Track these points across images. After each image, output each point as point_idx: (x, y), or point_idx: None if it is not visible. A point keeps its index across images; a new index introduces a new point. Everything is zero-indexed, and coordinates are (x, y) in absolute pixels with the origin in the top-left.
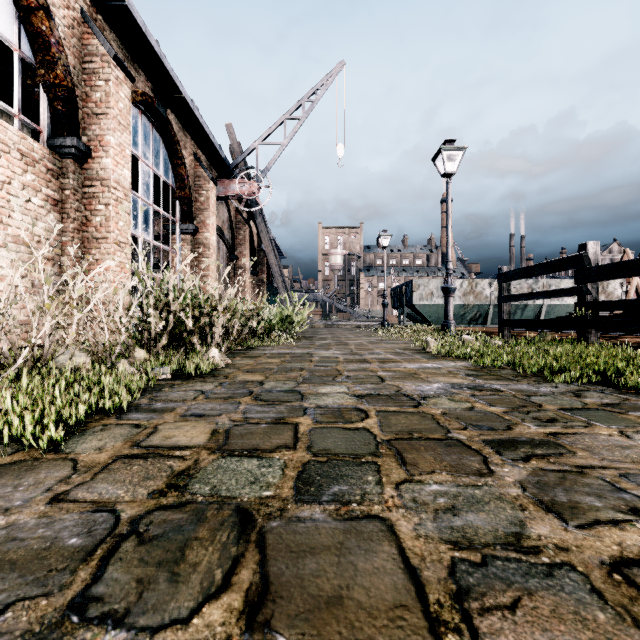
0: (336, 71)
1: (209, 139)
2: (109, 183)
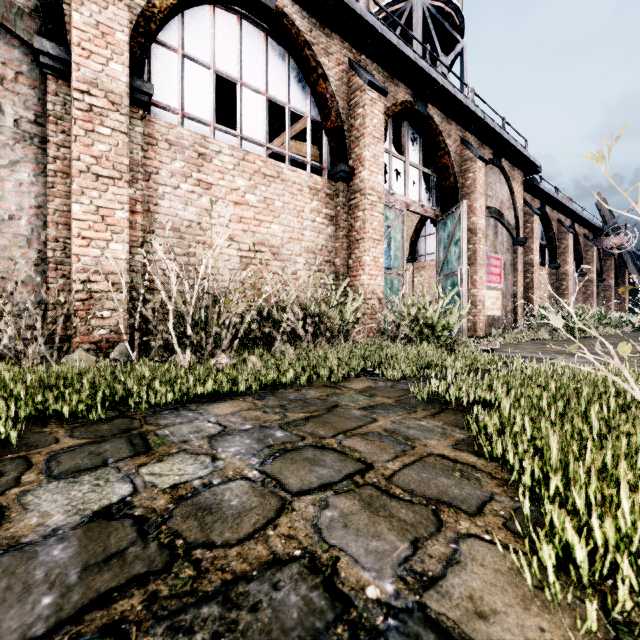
0: None
1: (593, 225)
2: (568, 275)
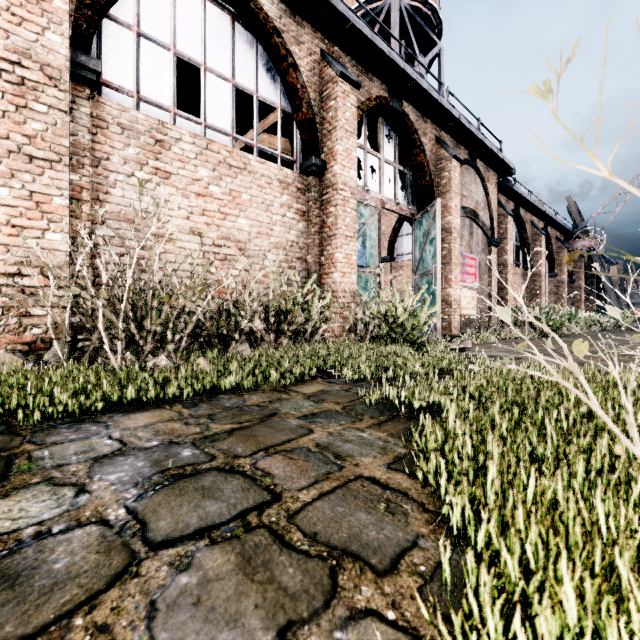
0: None
1: (565, 228)
2: (541, 275)
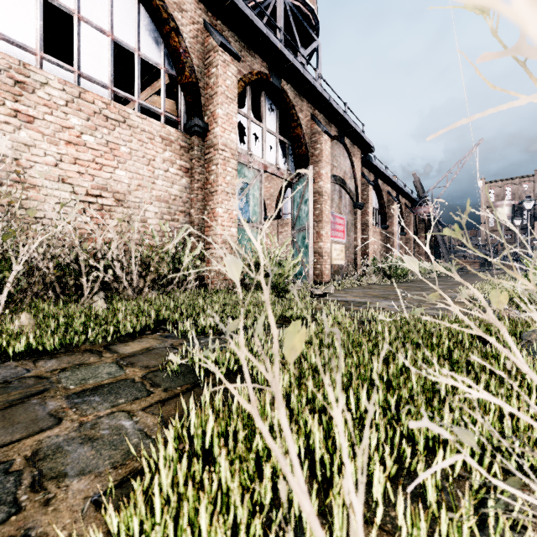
0: (477, 144)
1: (411, 197)
2: (394, 234)
